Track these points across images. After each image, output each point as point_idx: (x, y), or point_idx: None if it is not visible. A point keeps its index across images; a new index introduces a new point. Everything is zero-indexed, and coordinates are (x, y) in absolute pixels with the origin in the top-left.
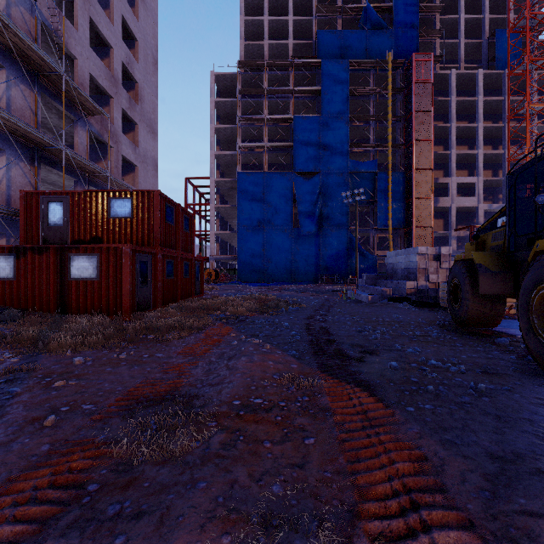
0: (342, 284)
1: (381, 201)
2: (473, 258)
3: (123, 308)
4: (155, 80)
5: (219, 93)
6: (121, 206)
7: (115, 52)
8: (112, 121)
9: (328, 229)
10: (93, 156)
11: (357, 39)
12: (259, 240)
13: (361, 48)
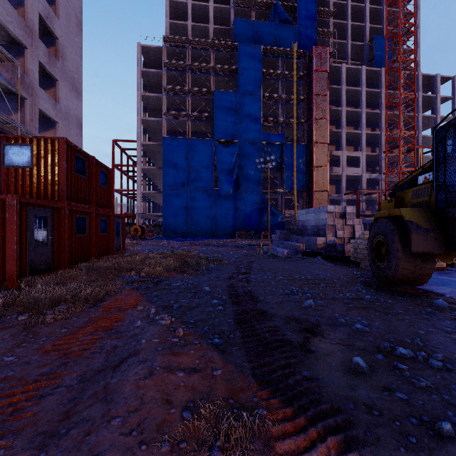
0: (256, 238)
1: (287, 168)
2: (402, 215)
3: (7, 274)
4: (79, 41)
5: (146, 64)
6: (17, 154)
7: (30, 1)
8: (27, 73)
9: (244, 190)
10: (5, 108)
11: (268, 30)
12: (183, 200)
13: (271, 37)
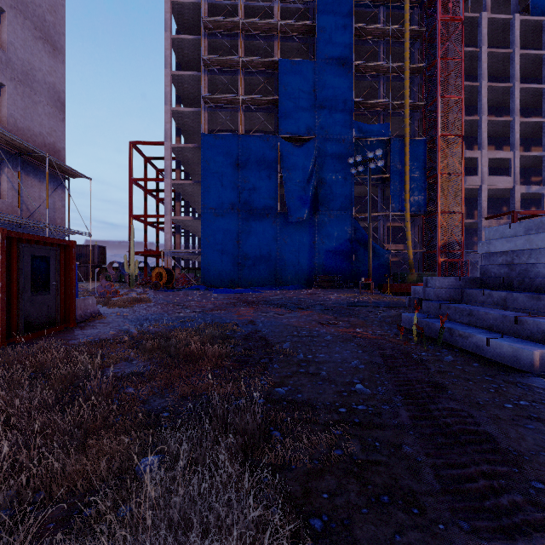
0: (346, 289)
1: (395, 177)
2: None
3: None
4: None
5: (180, 34)
6: None
7: None
8: None
9: (326, 214)
10: None
11: None
12: (232, 229)
13: None
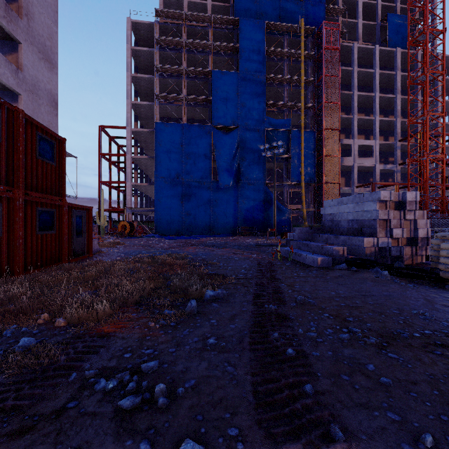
0: (260, 236)
1: (294, 157)
2: None
3: None
4: (53, 3)
5: (137, 44)
6: None
7: None
8: None
9: (246, 182)
10: None
11: (271, 6)
12: (178, 193)
13: (275, 15)
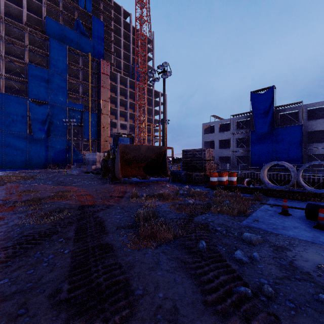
0: (63, 168)
1: (85, 126)
2: (105, 158)
3: None
4: None
5: None
6: None
7: None
8: None
9: (54, 137)
10: None
11: (72, 35)
12: None
13: (75, 40)
